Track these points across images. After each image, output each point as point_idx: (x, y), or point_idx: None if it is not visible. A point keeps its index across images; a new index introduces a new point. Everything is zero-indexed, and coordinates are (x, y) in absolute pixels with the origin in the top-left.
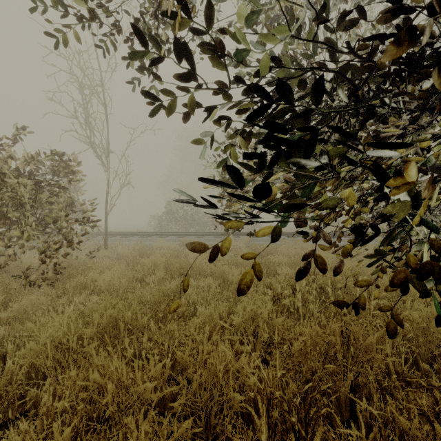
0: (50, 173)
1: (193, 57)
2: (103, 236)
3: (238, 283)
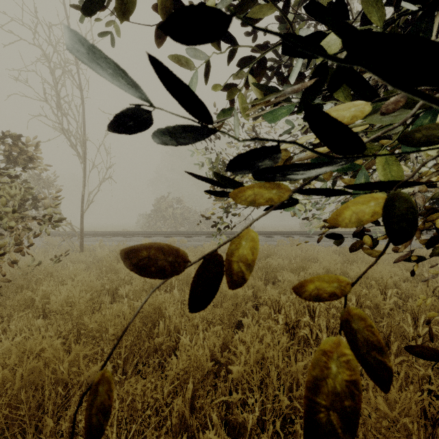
0: (4, 160)
1: None
2: (79, 237)
3: (233, 296)
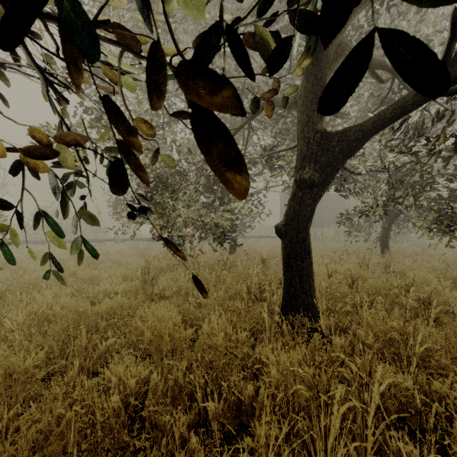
0: None
1: None
2: None
3: (127, 263)
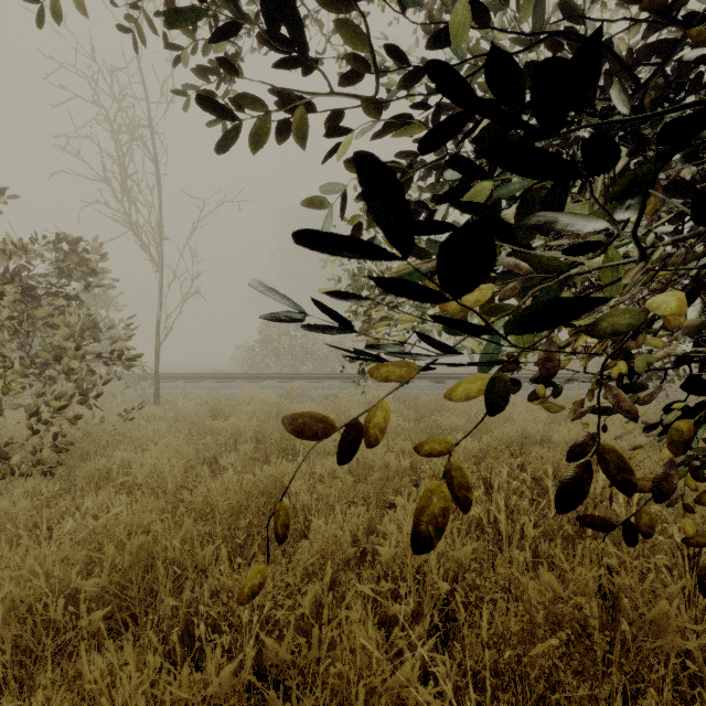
0: (55, 273)
1: (300, 27)
2: (152, 382)
3: (383, 468)
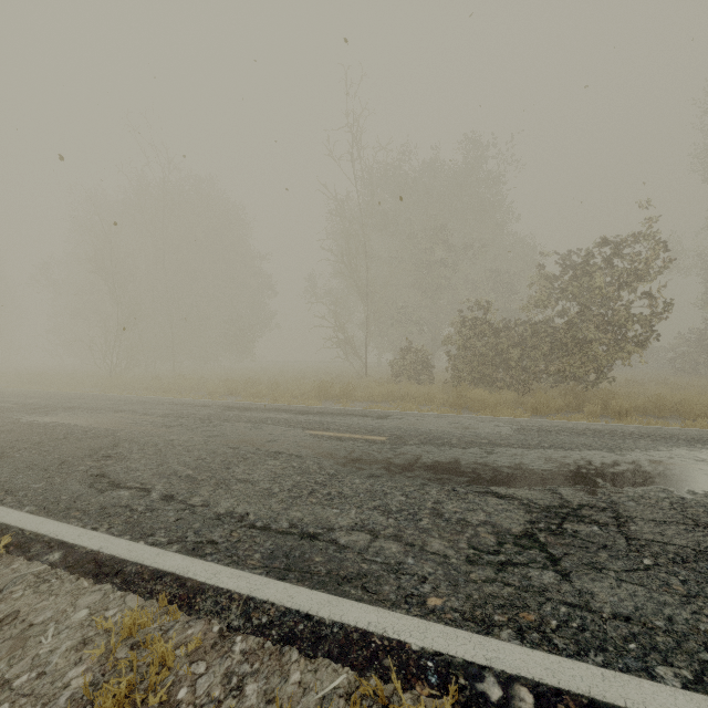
0: None
1: None
2: None
3: None
